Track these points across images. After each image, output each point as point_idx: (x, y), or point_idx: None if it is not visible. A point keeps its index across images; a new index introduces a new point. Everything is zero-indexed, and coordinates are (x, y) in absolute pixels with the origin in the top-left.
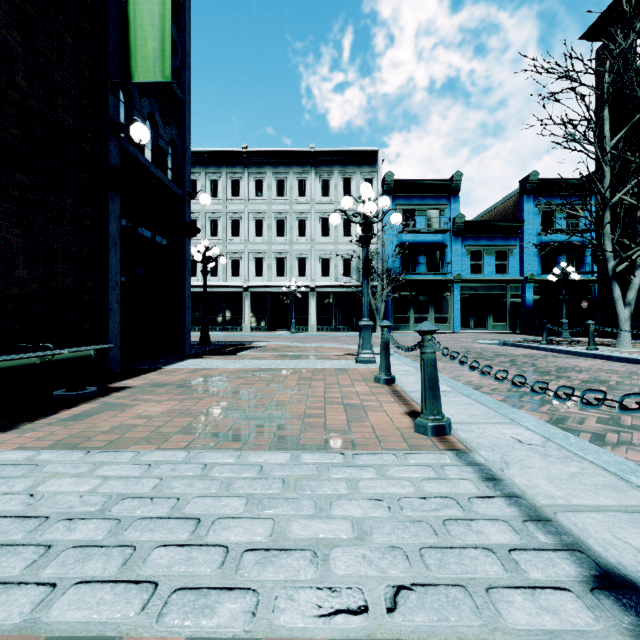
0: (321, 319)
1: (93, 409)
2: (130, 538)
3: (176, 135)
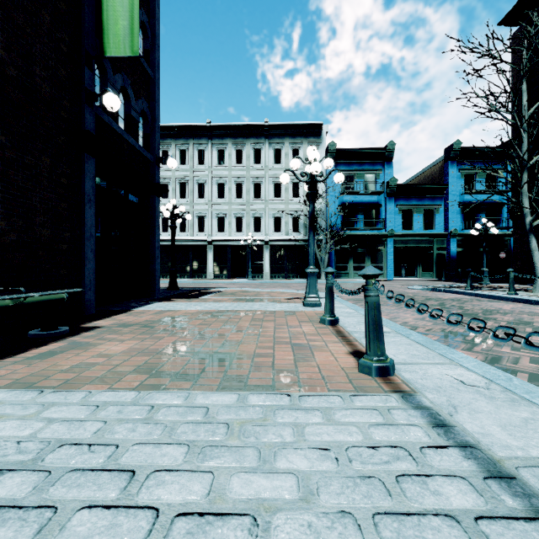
0: (274, 268)
1: (61, 348)
2: (54, 496)
3: (146, 107)
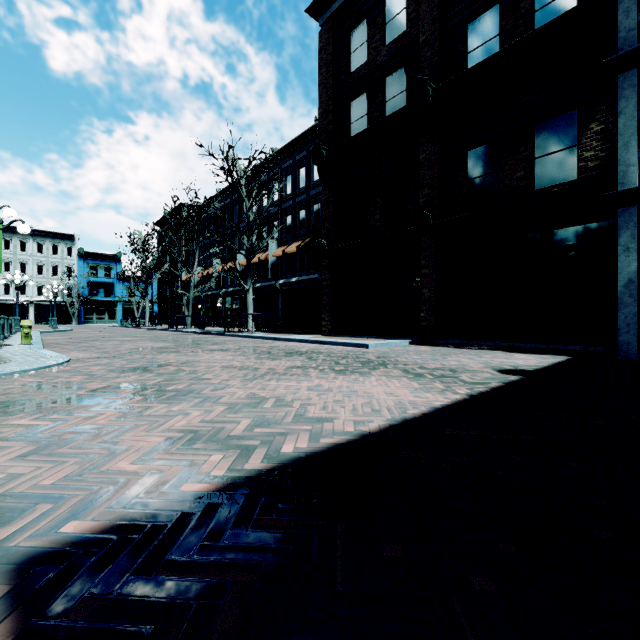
0: (38, 318)
1: None
2: None
3: None
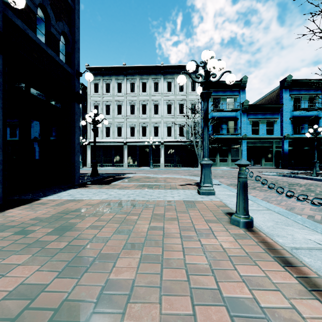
0: (167, 160)
1: None
2: None
3: (67, 30)
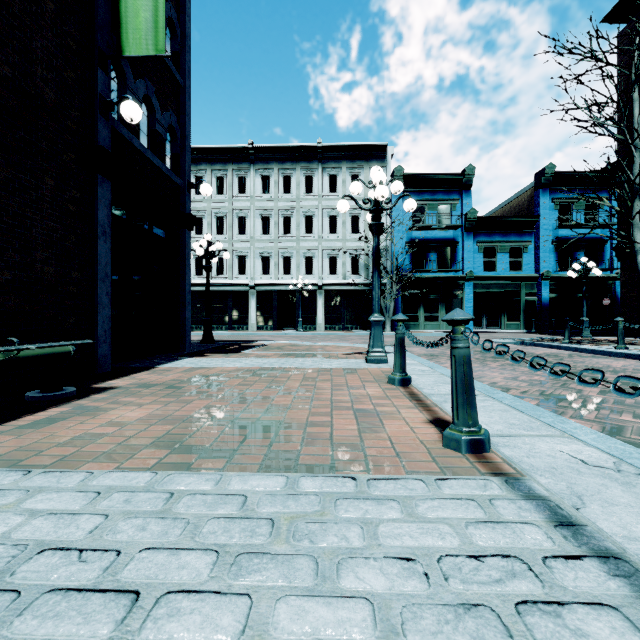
0: (329, 318)
1: (63, 413)
2: (19, 633)
3: (175, 121)
